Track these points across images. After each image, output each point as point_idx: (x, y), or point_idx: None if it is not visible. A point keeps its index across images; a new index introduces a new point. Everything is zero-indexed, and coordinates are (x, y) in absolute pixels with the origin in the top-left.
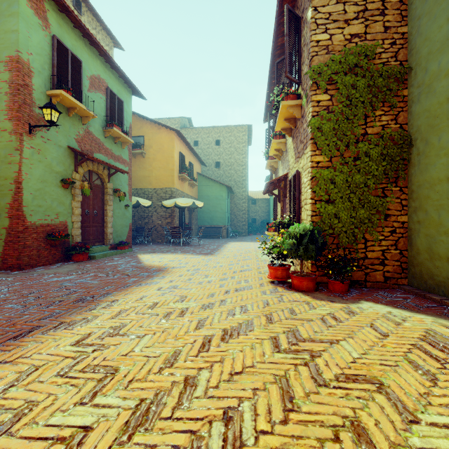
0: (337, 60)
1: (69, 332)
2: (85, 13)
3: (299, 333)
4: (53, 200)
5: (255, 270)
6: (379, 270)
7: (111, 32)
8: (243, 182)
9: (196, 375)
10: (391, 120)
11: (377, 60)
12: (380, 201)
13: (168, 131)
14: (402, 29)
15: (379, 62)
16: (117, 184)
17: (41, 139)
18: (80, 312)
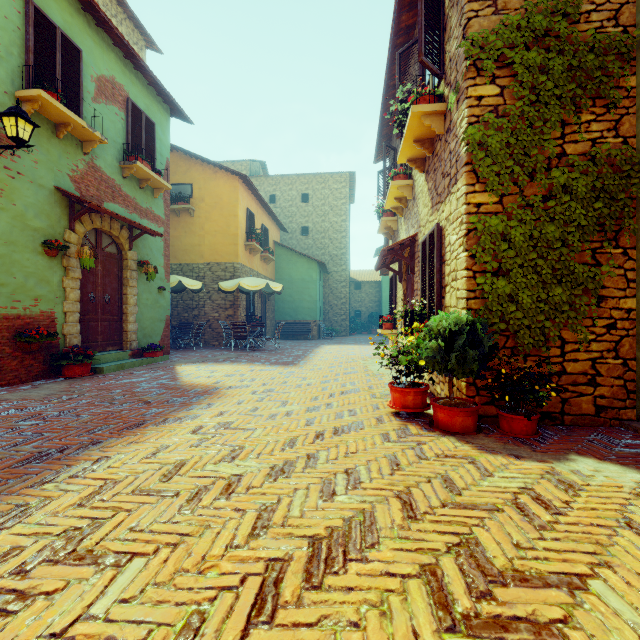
0: (514, 23)
1: None
2: None
3: (483, 552)
4: (28, 275)
5: (366, 391)
6: (586, 394)
7: (140, 23)
8: (342, 257)
9: None
10: (607, 130)
11: (582, 25)
12: (590, 272)
13: (229, 176)
14: None
15: (587, 29)
16: (145, 253)
17: (4, 171)
18: (18, 489)
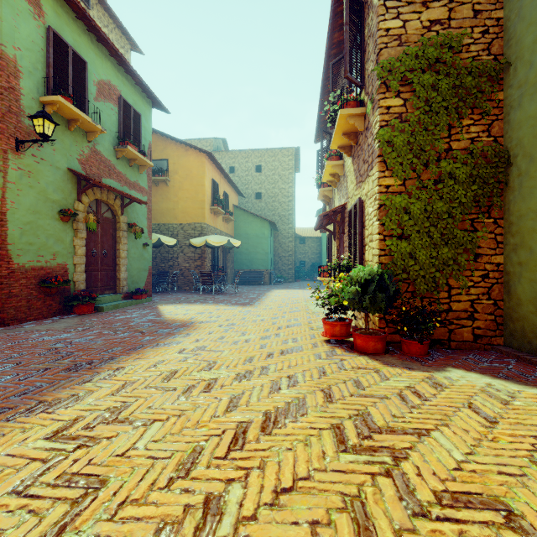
0: (413, 53)
1: (48, 416)
2: (94, 7)
3: (371, 419)
4: (49, 236)
5: (306, 325)
6: (466, 326)
7: (127, 31)
8: (289, 217)
9: (222, 493)
10: (482, 131)
11: (464, 54)
12: (469, 237)
13: (198, 153)
14: (497, 14)
15: (467, 57)
16: (133, 217)
17: (32, 158)
18: (69, 386)
